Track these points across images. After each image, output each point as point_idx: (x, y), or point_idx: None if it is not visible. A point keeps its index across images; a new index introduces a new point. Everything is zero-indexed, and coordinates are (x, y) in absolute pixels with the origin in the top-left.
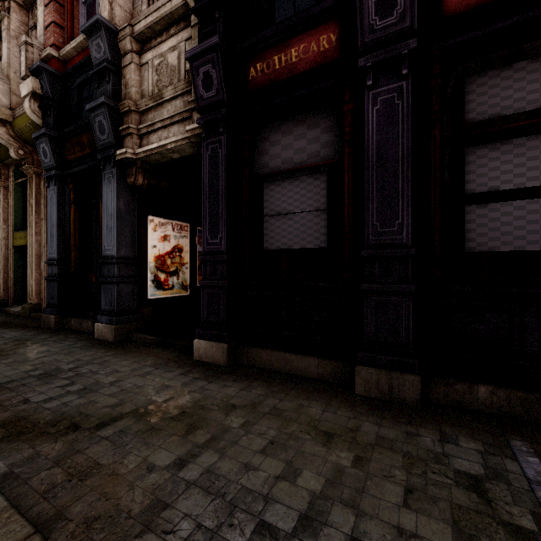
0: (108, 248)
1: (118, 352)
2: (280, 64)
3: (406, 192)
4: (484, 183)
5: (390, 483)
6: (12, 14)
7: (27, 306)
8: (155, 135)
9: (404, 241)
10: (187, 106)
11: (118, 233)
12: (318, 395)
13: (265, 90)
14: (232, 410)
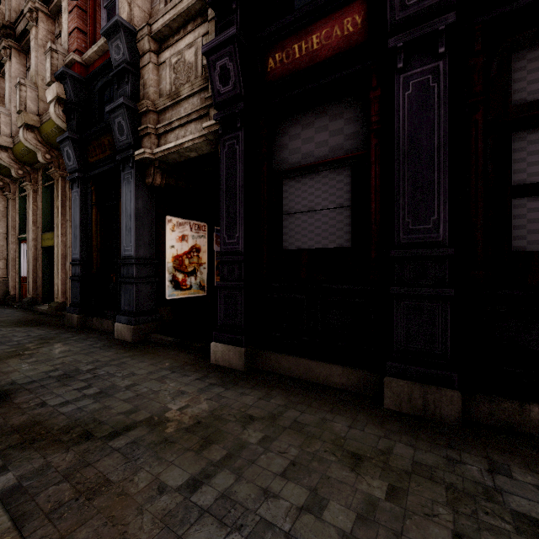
0: (127, 248)
1: (136, 353)
2: (300, 53)
3: (442, 184)
4: (537, 173)
5: (433, 524)
6: (39, 24)
7: (53, 305)
8: (173, 134)
9: (440, 239)
10: (204, 103)
11: (137, 234)
12: (342, 407)
13: (284, 81)
14: (250, 422)
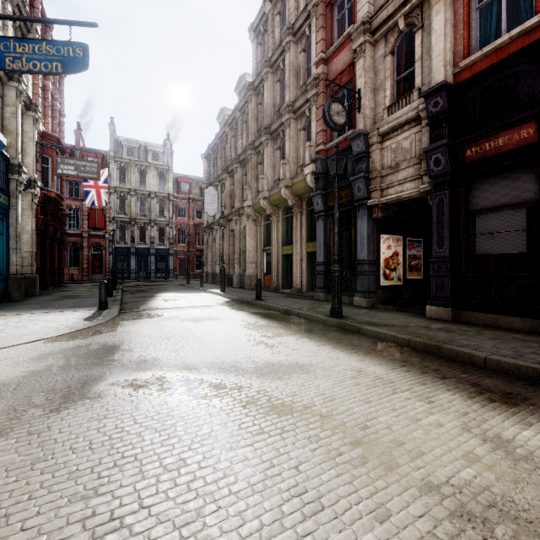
0: (361, 255)
1: (376, 311)
2: (489, 147)
3: None
4: None
5: None
6: (291, 126)
7: (296, 289)
8: (392, 189)
9: None
10: (416, 171)
11: (368, 247)
12: (519, 333)
13: (477, 162)
14: (466, 331)
